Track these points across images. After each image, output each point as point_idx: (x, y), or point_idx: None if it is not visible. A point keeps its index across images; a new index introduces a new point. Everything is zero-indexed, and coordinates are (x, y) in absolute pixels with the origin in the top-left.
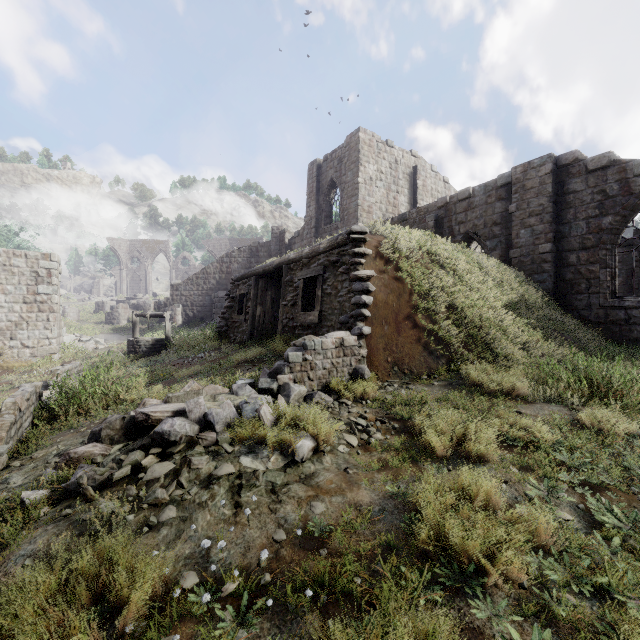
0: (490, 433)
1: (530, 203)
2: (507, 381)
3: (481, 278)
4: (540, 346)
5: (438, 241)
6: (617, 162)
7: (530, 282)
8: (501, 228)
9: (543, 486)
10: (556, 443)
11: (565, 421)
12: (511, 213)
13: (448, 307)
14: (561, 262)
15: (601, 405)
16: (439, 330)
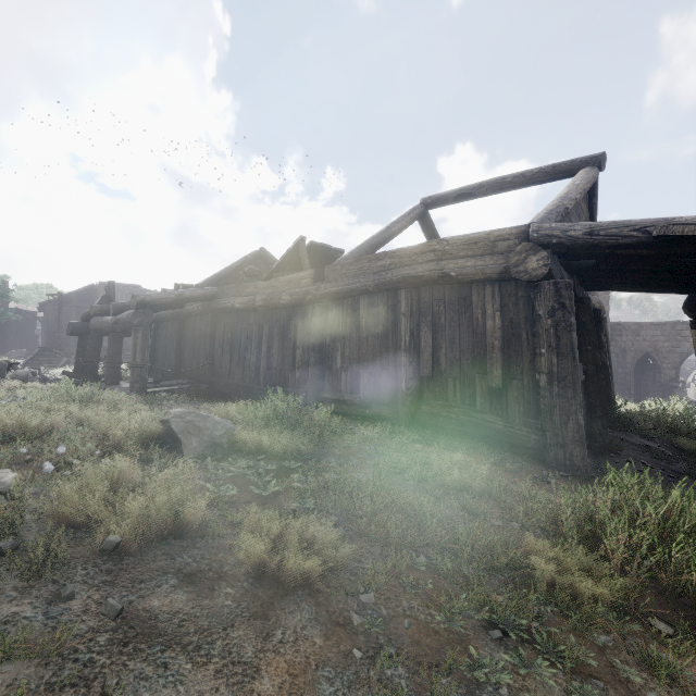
0: None
1: None
2: None
3: None
4: None
5: None
6: None
7: None
8: None
9: None
10: None
11: None
12: None
13: None
14: None
15: None
16: None
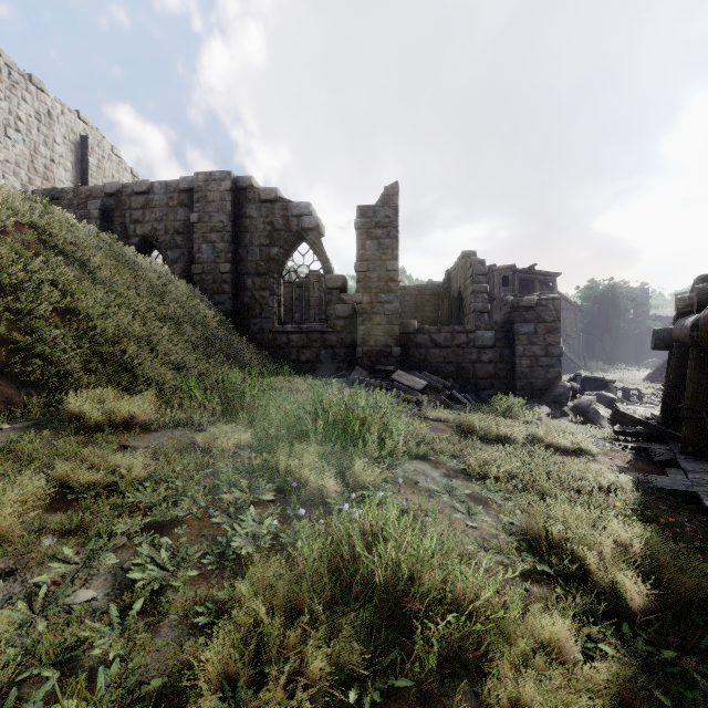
0: (33, 491)
1: (212, 217)
2: (122, 407)
3: (129, 280)
4: (199, 366)
5: (68, 220)
6: (282, 199)
7: (205, 299)
8: (184, 238)
9: (82, 554)
10: (148, 478)
11: (175, 446)
12: (194, 223)
13: (64, 312)
14: (240, 285)
15: (236, 421)
16: (35, 343)
